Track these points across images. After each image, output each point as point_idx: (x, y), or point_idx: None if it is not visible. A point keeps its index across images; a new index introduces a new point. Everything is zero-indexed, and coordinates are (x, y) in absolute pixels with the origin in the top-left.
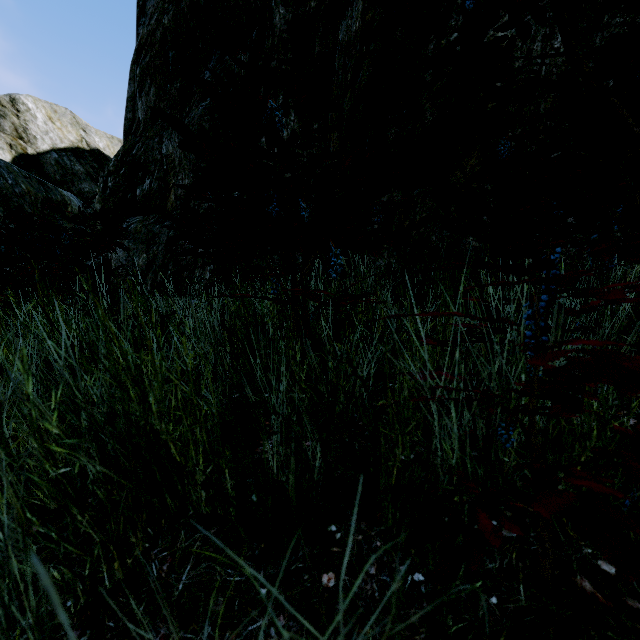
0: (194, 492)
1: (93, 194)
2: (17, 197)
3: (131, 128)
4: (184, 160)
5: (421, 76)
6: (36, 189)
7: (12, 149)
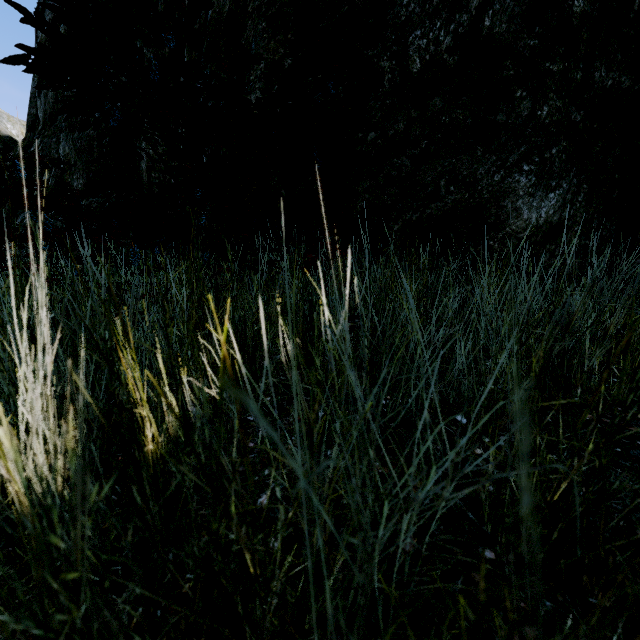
0: None
1: None
2: None
3: (34, 124)
4: (78, 161)
5: None
6: None
7: None
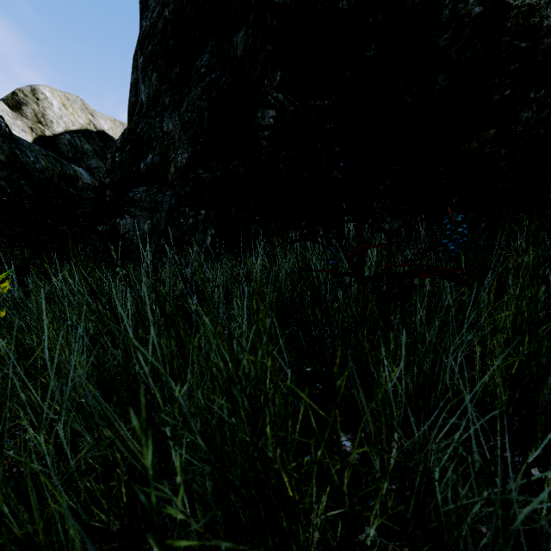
0: (303, 532)
1: (99, 169)
2: (38, 172)
3: (134, 110)
4: (183, 136)
5: (434, 42)
6: (53, 165)
7: (33, 132)
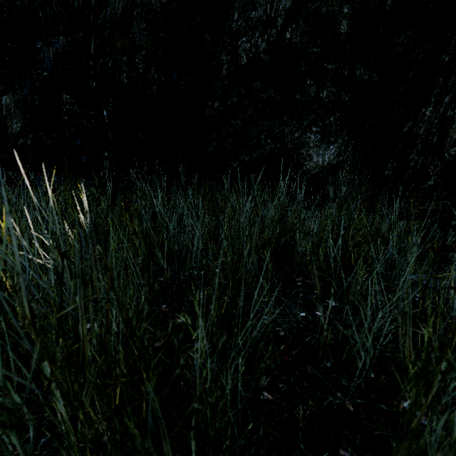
0: None
1: None
2: None
3: None
4: (17, 110)
5: None
6: None
7: None
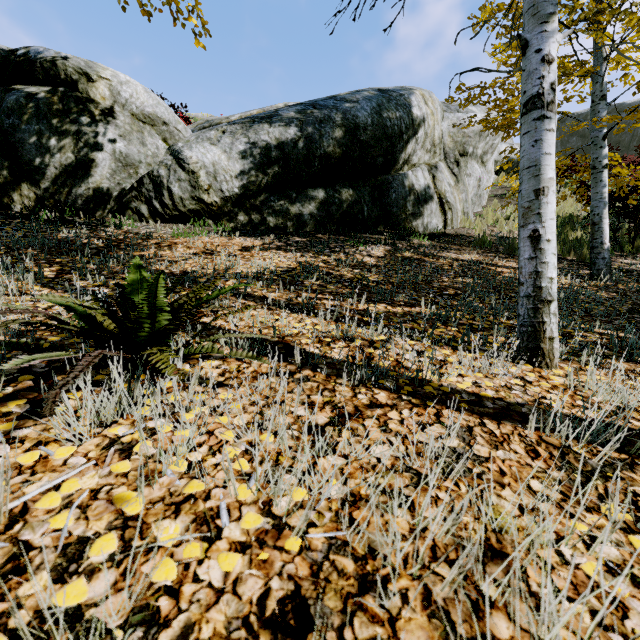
0: None
1: None
2: None
3: None
4: None
5: None
6: None
7: None
